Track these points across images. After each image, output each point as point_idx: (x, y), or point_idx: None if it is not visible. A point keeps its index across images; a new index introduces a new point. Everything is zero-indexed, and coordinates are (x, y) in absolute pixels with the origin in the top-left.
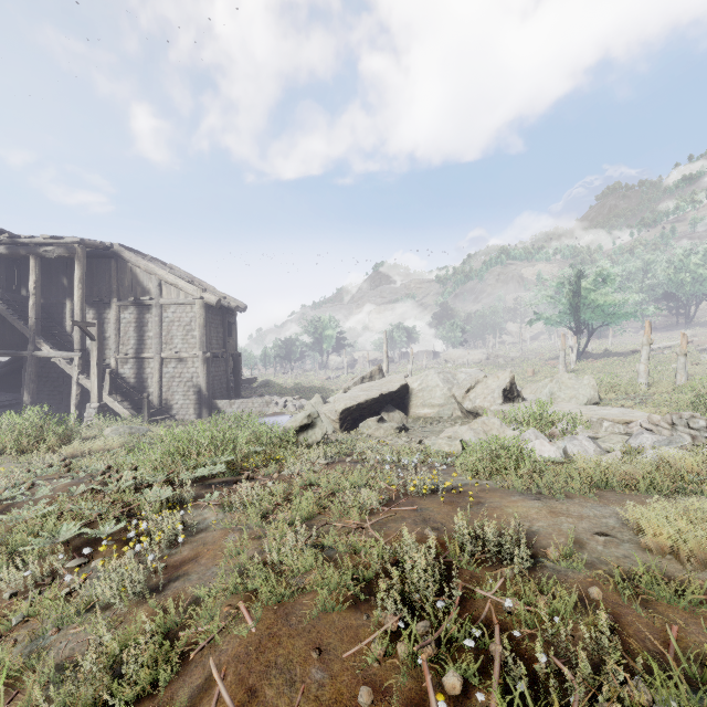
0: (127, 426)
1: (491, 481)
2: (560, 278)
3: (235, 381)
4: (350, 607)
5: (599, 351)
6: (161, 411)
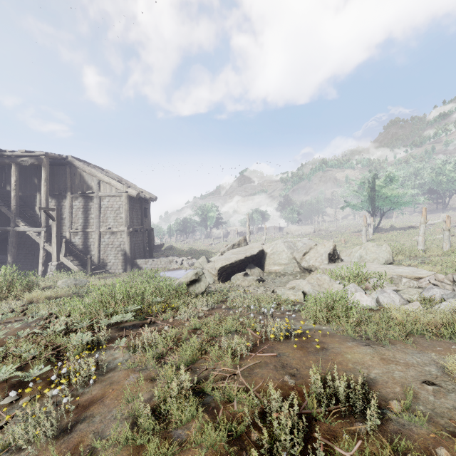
0: (73, 279)
1: (328, 326)
2: (362, 179)
3: (149, 247)
4: None
5: (387, 227)
6: (100, 267)
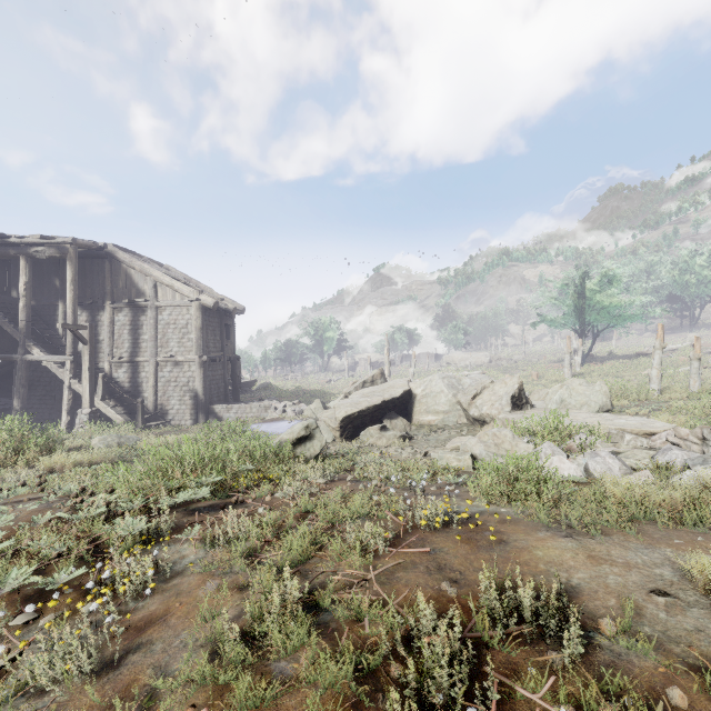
0: (116, 436)
1: (509, 507)
2: (564, 280)
3: (233, 385)
4: None
5: (603, 354)
6: (157, 416)
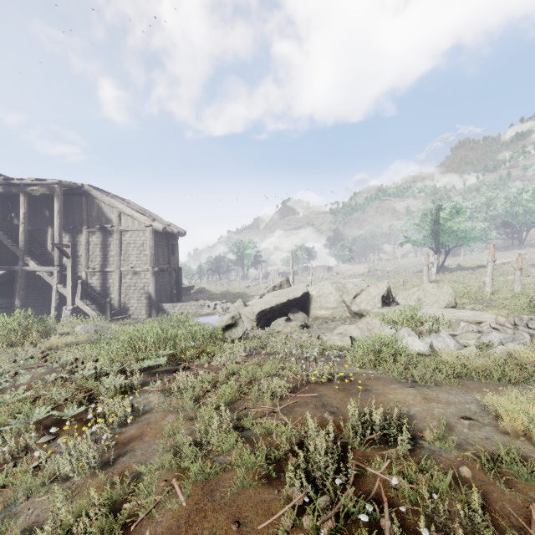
0: (93, 325)
1: (374, 370)
2: (424, 211)
3: (177, 289)
4: (264, 482)
5: (453, 266)
6: (121, 312)
